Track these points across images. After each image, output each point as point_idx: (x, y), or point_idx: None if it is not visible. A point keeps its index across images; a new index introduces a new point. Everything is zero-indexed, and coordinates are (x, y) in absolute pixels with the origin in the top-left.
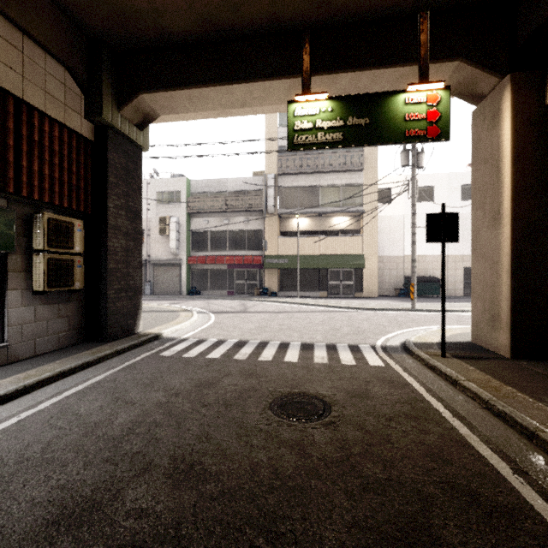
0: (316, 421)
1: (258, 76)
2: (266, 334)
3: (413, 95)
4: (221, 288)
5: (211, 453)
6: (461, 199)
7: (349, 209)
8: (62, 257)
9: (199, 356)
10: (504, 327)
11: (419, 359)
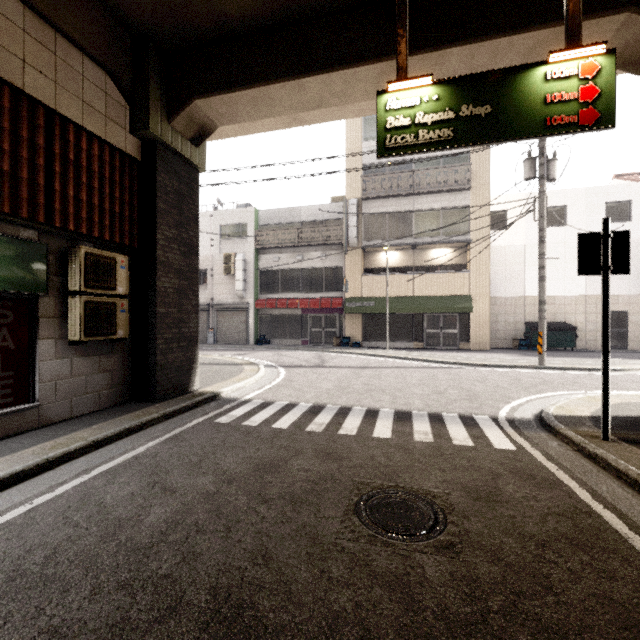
0: (425, 540)
1: (338, 63)
2: (348, 396)
3: (557, 67)
4: (294, 337)
5: (269, 587)
6: None
7: (452, 238)
8: (102, 299)
9: (263, 425)
10: None
11: (568, 441)
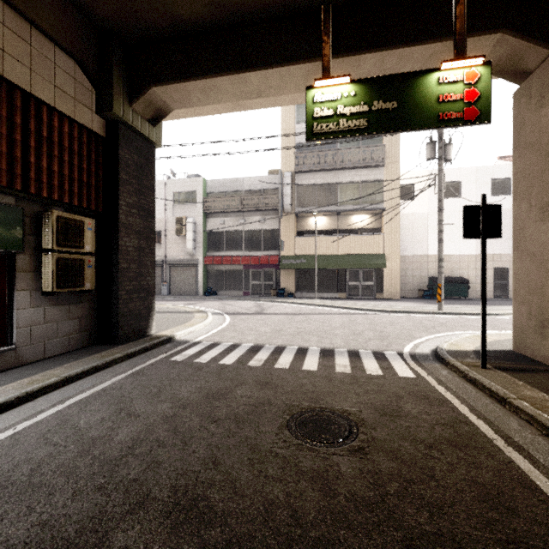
0: (341, 446)
1: (274, 62)
2: (283, 338)
3: (447, 73)
4: (237, 289)
5: (219, 484)
6: (492, 195)
7: (369, 206)
8: (71, 256)
9: (212, 362)
10: None
11: (456, 370)
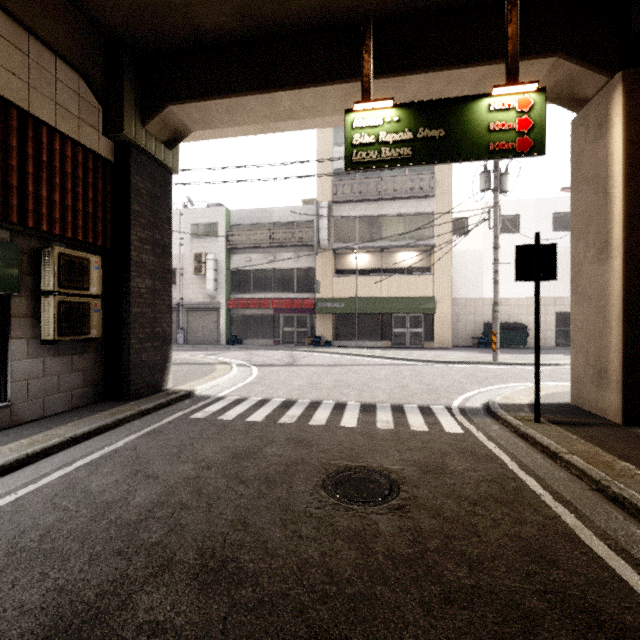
0: (381, 505)
1: (308, 81)
2: (319, 392)
3: (499, 100)
4: (266, 337)
5: (249, 545)
6: (553, 230)
7: (418, 243)
8: (75, 299)
9: (238, 419)
10: (614, 386)
11: (507, 424)
